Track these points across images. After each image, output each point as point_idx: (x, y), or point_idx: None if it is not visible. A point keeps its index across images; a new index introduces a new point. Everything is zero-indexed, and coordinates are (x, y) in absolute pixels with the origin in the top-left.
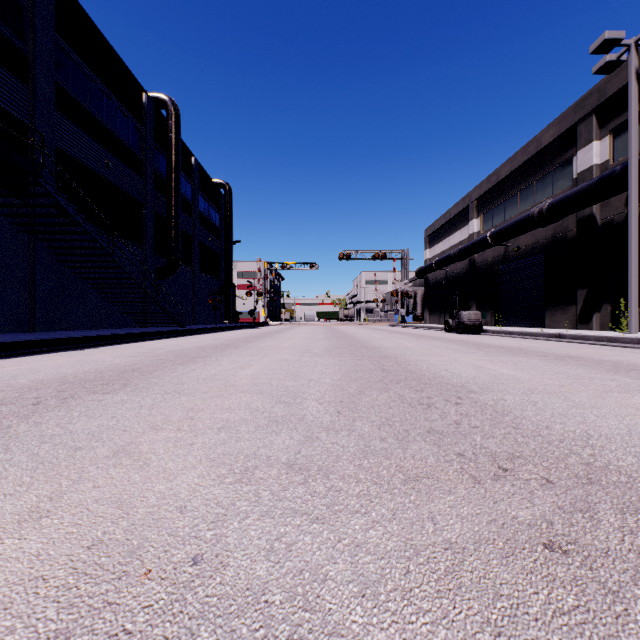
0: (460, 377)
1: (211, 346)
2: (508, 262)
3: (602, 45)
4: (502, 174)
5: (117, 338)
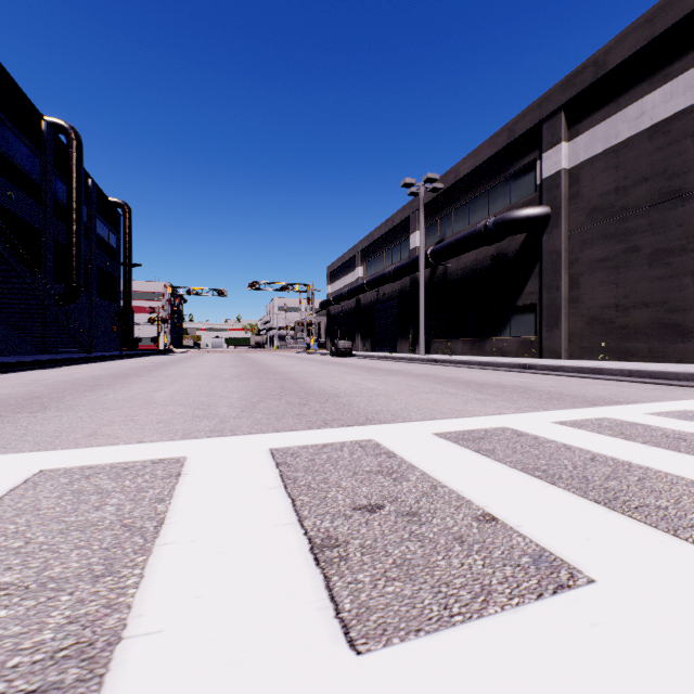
0: (290, 371)
1: (148, 366)
2: (380, 303)
3: (406, 184)
4: (375, 236)
5: (56, 362)
